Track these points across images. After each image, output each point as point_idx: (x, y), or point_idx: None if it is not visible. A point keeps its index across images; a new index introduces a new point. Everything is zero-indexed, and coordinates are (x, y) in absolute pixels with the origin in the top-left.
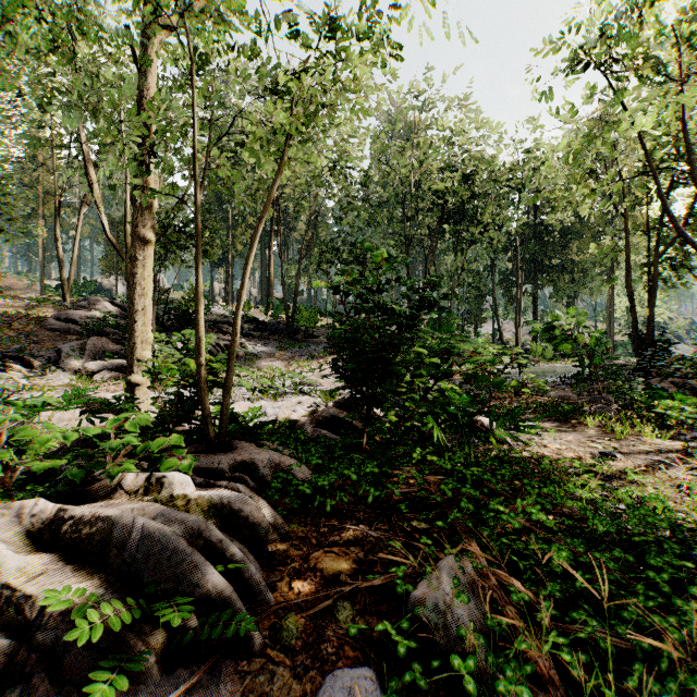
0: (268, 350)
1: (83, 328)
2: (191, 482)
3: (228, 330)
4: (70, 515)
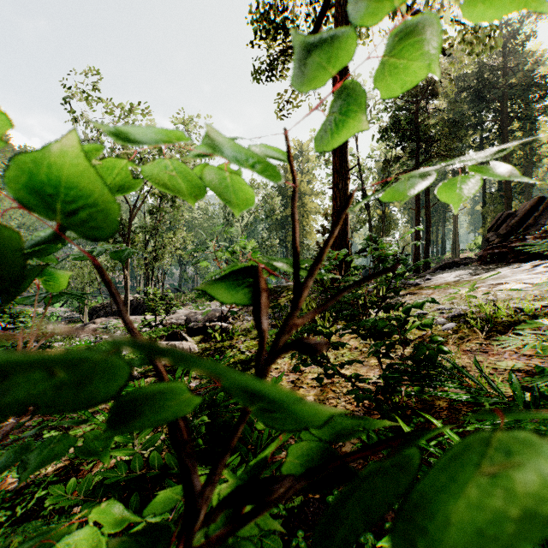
0: None
1: None
2: None
3: None
4: None
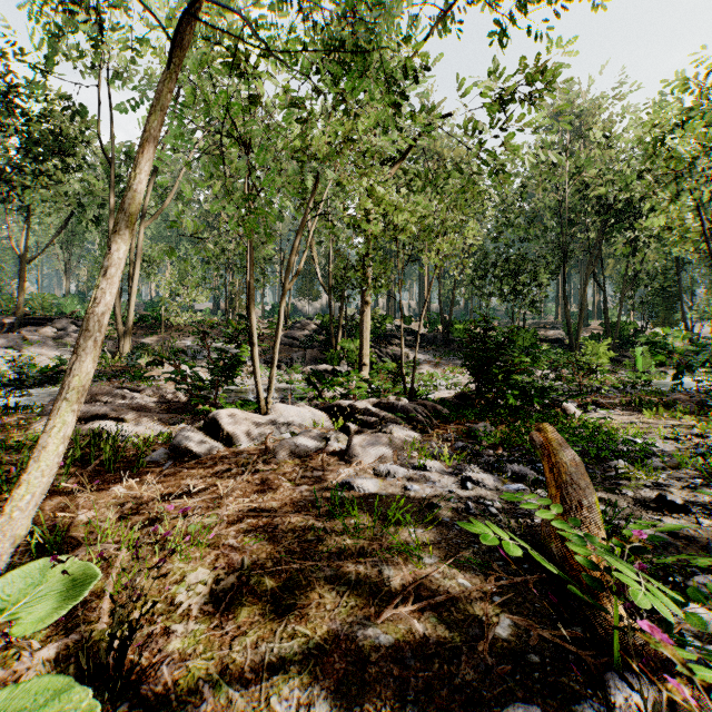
0: (427, 358)
1: (301, 343)
2: (408, 401)
3: (394, 342)
4: (382, 402)
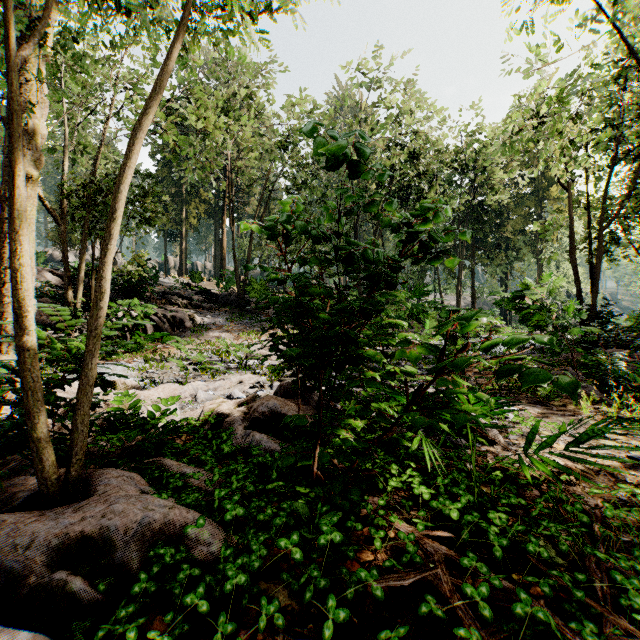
0: (218, 321)
1: None
2: None
3: (177, 301)
4: None
